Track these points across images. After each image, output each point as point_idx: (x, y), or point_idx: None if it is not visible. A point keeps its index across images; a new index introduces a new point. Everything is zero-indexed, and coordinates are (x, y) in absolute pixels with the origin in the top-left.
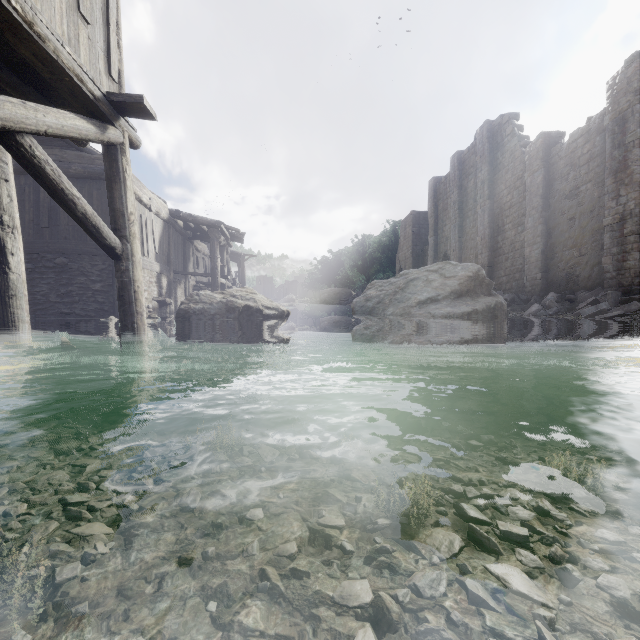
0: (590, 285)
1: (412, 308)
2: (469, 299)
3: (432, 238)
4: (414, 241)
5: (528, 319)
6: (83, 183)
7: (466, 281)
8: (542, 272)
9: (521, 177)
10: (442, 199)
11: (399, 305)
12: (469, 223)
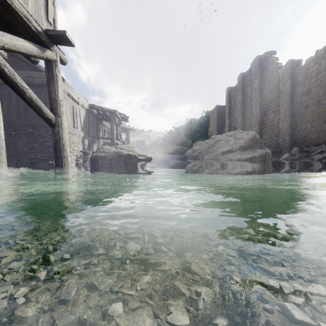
0: (317, 143)
1: (218, 155)
2: (250, 150)
3: (227, 119)
4: (218, 121)
5: (282, 161)
6: (42, 88)
7: (248, 141)
8: (289, 136)
9: (277, 85)
10: (233, 98)
11: (211, 154)
12: (248, 111)
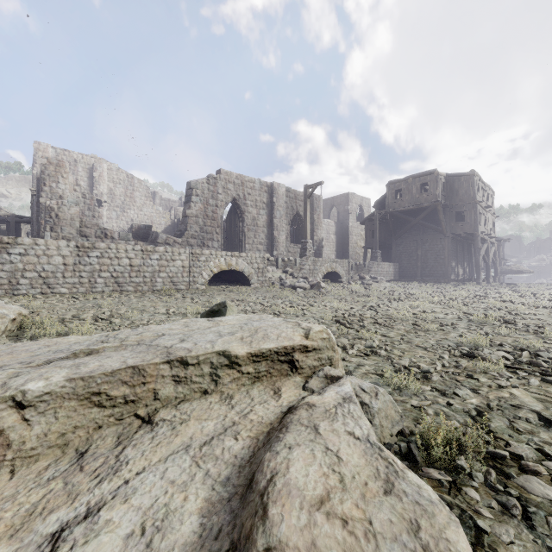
0: None
1: None
2: None
3: None
4: None
5: None
6: None
7: None
8: None
9: None
10: None
11: None
12: None
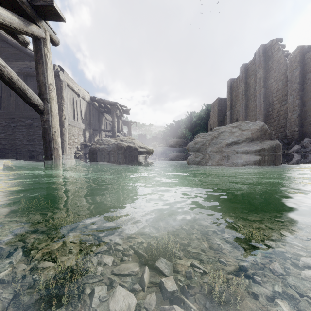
0: None
1: (223, 147)
2: (258, 142)
3: (229, 111)
4: (218, 114)
5: (293, 154)
6: None
7: (256, 132)
8: (299, 127)
9: (284, 73)
10: (235, 90)
11: (215, 146)
12: (251, 102)
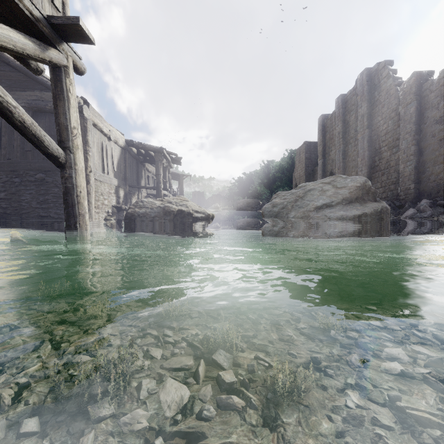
0: None
1: (310, 212)
2: (358, 204)
3: (321, 161)
4: (306, 163)
5: (406, 221)
6: None
7: (355, 190)
8: (415, 183)
9: (395, 109)
10: (329, 131)
11: (299, 210)
12: (351, 148)
